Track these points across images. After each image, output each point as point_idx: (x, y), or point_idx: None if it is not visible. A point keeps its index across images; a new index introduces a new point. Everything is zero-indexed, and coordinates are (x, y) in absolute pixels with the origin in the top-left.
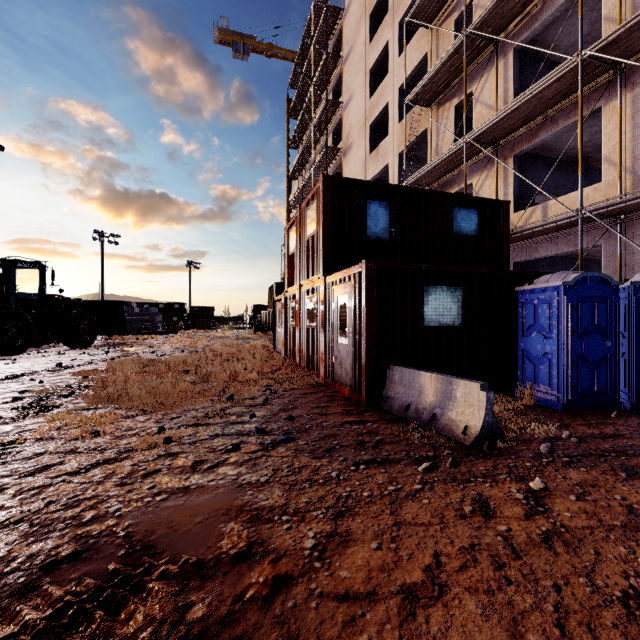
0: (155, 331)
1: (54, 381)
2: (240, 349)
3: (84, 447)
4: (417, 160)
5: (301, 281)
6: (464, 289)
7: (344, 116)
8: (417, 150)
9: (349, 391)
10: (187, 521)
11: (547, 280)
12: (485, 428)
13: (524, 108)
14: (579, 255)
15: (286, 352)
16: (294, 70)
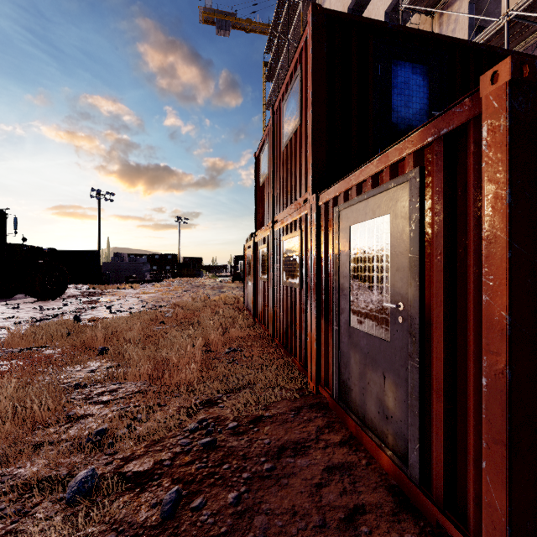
0: (141, 280)
1: None
2: (207, 303)
3: None
4: None
5: (274, 216)
6: None
7: None
8: None
9: (397, 469)
10: None
11: None
12: None
13: None
14: None
15: (256, 312)
16: (270, 34)
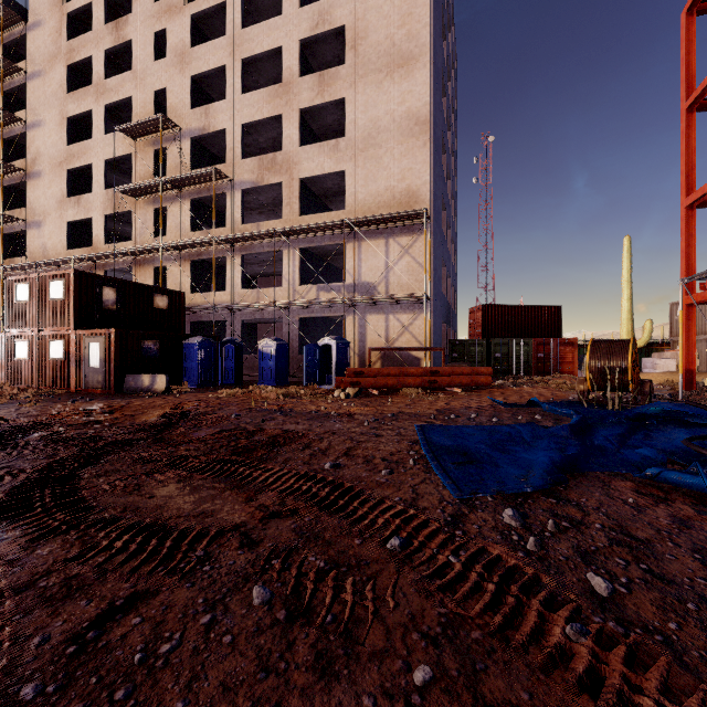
0: None
1: None
2: None
3: None
4: (121, 220)
5: (40, 327)
6: (160, 342)
7: (28, 135)
8: (121, 215)
9: (102, 390)
10: (86, 407)
11: (194, 339)
12: (167, 388)
13: (194, 243)
14: (214, 326)
15: (8, 381)
16: None
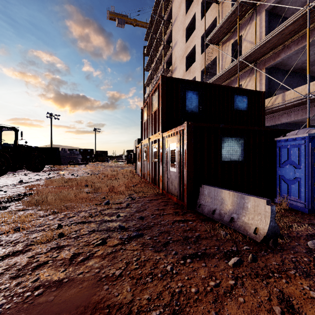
0: (77, 163)
1: (13, 191)
2: (118, 172)
3: (5, 240)
4: (210, 74)
5: (149, 136)
6: (245, 139)
7: (172, 53)
8: (210, 69)
9: (176, 199)
10: None
11: (296, 133)
12: (270, 230)
13: (272, 40)
14: (307, 120)
15: (142, 174)
16: (147, 31)
